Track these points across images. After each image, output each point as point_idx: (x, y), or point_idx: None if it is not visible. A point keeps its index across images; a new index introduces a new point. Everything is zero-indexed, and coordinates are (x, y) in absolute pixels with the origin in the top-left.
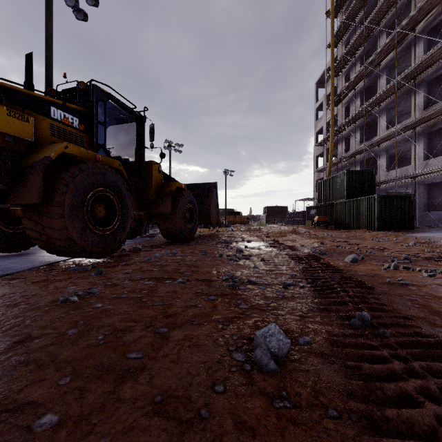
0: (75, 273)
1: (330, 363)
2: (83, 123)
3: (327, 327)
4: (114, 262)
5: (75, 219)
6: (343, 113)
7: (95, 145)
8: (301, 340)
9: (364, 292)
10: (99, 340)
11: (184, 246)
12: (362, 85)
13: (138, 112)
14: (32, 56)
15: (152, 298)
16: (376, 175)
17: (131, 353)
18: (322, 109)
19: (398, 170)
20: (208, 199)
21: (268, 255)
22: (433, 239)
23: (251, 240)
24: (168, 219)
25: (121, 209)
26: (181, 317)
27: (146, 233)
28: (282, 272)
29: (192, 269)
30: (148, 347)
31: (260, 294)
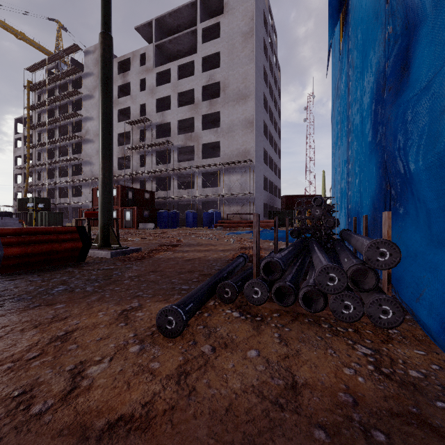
0: None
1: None
2: None
3: None
4: None
5: None
6: (37, 155)
7: None
8: None
9: None
10: None
11: None
12: (48, 147)
13: None
14: None
15: None
16: (55, 199)
17: None
18: (21, 140)
19: (64, 199)
20: None
21: None
22: None
23: None
24: None
25: None
26: None
27: None
28: None
29: None
30: None
31: None
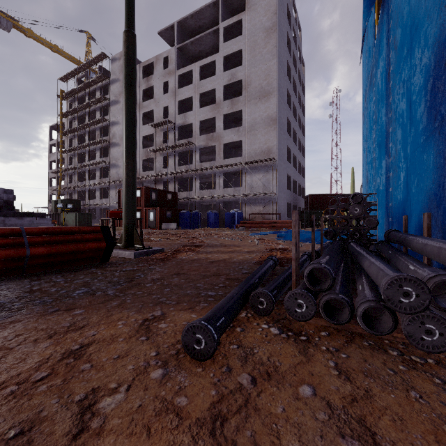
0: None
1: None
2: None
3: None
4: None
5: None
6: (69, 160)
7: None
8: None
9: None
10: None
11: None
12: (79, 152)
13: None
14: None
15: None
16: (85, 200)
17: None
18: (55, 146)
19: (92, 200)
20: None
21: None
22: None
23: None
24: None
25: None
26: None
27: None
28: None
29: None
30: None
31: None
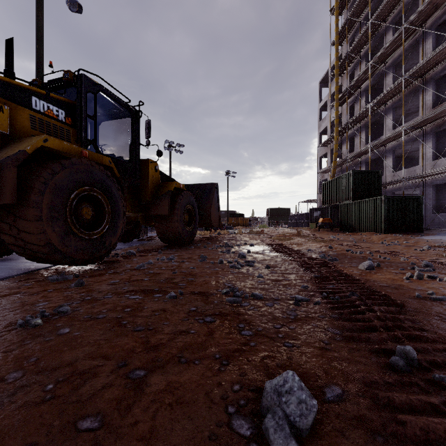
0: (53, 284)
1: (379, 441)
2: (71, 116)
3: (359, 367)
4: (101, 270)
5: (55, 222)
6: (348, 113)
7: (84, 140)
8: (328, 393)
9: (394, 311)
10: (47, 392)
11: (182, 251)
12: (368, 84)
13: (133, 106)
14: (12, 42)
15: (135, 319)
16: (382, 176)
17: (84, 420)
18: (325, 109)
19: (405, 171)
20: (208, 200)
21: (274, 261)
22: (445, 243)
23: (254, 244)
24: (165, 222)
25: (111, 211)
26: (166, 350)
27: (145, 236)
28: (290, 282)
29: (188, 279)
30: (111, 407)
31: (267, 313)
